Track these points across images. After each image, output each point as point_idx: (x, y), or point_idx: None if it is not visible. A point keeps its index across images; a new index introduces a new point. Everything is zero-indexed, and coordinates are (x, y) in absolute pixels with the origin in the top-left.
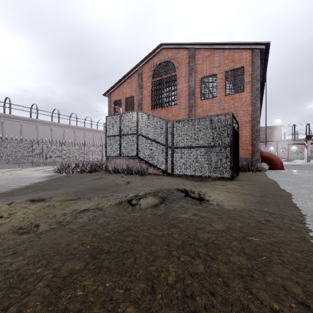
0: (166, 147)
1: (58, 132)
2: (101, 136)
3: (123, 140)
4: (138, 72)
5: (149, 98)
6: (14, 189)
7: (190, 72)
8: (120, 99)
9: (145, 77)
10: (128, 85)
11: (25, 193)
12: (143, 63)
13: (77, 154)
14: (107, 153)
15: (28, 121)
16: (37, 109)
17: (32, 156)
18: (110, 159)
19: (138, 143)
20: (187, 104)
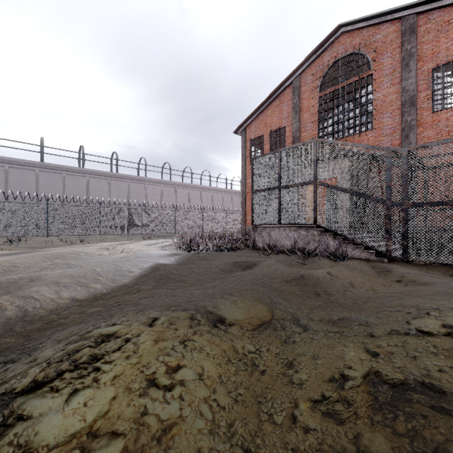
0: (388, 204)
1: (170, 194)
2: (222, 197)
3: (285, 195)
4: (293, 86)
5: (313, 126)
6: (136, 276)
7: (406, 61)
8: (261, 134)
9: (305, 91)
10: (275, 111)
11: (155, 288)
12: (301, 68)
13: (194, 222)
14: (254, 220)
15: (135, 180)
16: (145, 165)
17: (142, 225)
18: (260, 229)
19: (317, 199)
20: (397, 125)
